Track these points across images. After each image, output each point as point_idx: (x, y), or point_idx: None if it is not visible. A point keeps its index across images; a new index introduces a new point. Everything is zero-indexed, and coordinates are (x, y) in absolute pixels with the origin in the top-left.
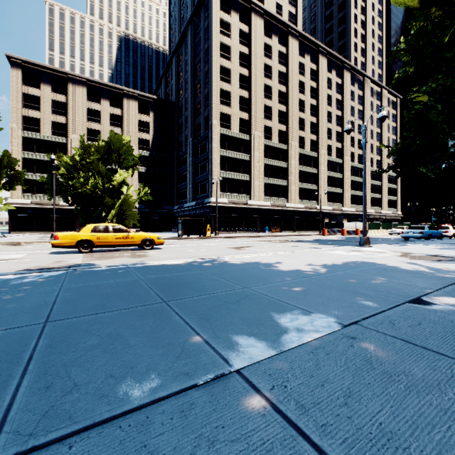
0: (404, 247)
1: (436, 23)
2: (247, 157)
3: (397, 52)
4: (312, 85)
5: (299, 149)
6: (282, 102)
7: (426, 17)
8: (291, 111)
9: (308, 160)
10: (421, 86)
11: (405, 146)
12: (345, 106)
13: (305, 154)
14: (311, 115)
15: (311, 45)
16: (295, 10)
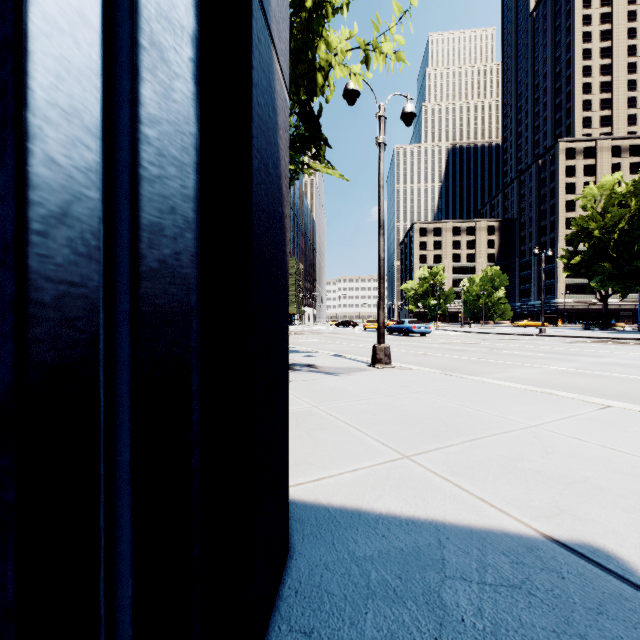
0: None
1: None
2: None
3: None
4: None
5: None
6: None
7: None
8: None
9: None
10: None
11: None
12: None
13: None
14: None
15: None
16: None
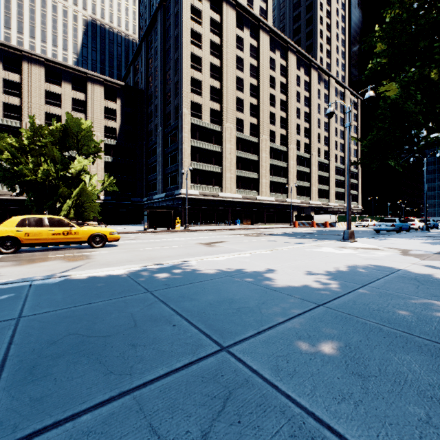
0: (391, 242)
1: (411, 12)
2: (219, 148)
3: (373, 40)
4: (282, 81)
5: (270, 143)
6: (253, 95)
7: (402, 5)
8: (262, 104)
9: (278, 154)
10: (397, 75)
11: (379, 137)
12: (312, 104)
13: (275, 148)
14: (281, 110)
15: (281, 42)
16: (265, 5)
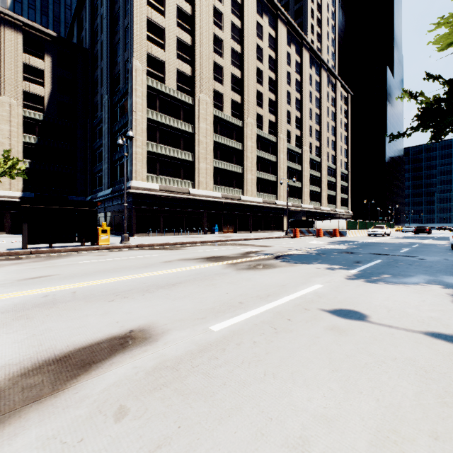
0: None
1: None
2: (190, 128)
3: None
4: (270, 54)
5: (256, 129)
6: (236, 65)
7: None
8: (247, 78)
9: (267, 144)
10: None
11: None
12: (304, 89)
13: (263, 137)
14: (270, 91)
15: (270, 6)
16: None
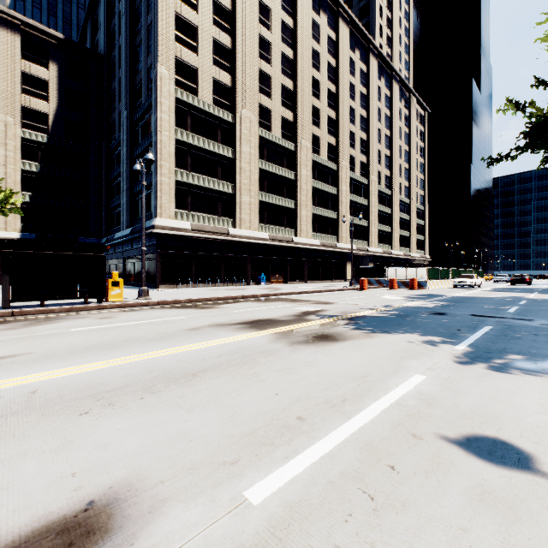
0: None
1: None
2: (229, 152)
3: None
4: (330, 62)
5: (313, 154)
6: (287, 74)
7: None
8: (300, 90)
9: (325, 173)
10: None
11: None
12: (371, 105)
13: (320, 163)
14: (329, 106)
15: (329, 1)
16: None
